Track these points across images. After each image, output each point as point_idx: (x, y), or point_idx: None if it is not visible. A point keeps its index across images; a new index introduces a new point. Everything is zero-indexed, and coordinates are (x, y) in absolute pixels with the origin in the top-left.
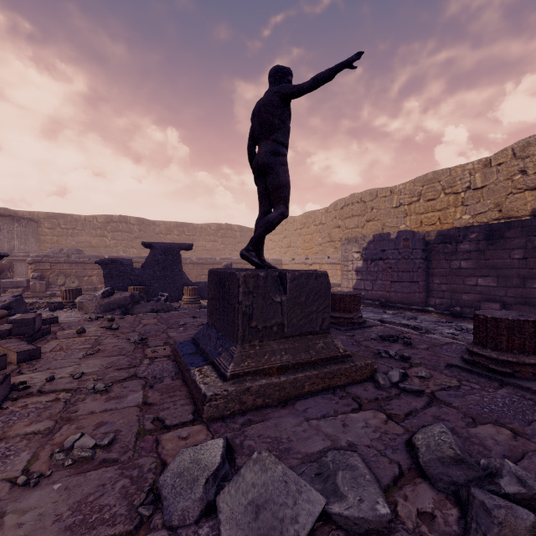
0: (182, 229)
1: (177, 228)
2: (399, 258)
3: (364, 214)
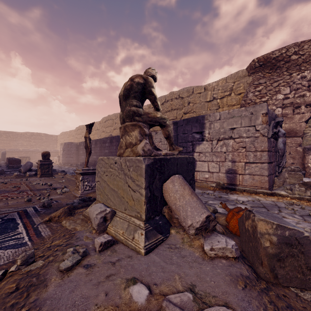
0: (9, 134)
1: (5, 134)
2: (67, 150)
3: (81, 134)
